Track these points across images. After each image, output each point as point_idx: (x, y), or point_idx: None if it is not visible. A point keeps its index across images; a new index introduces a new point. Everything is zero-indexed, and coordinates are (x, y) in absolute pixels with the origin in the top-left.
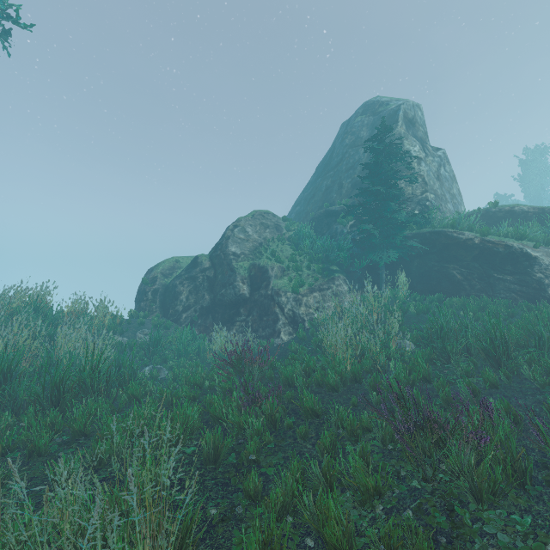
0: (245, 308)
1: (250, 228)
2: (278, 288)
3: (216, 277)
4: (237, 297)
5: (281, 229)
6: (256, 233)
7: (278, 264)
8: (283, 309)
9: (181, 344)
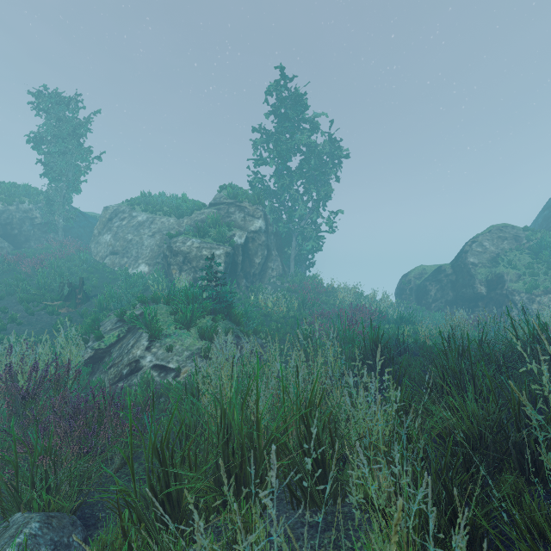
0: (482, 302)
1: (487, 242)
2: (511, 289)
3: (457, 280)
4: (475, 295)
5: (520, 240)
6: (493, 245)
7: (513, 271)
8: (516, 304)
9: (437, 319)
